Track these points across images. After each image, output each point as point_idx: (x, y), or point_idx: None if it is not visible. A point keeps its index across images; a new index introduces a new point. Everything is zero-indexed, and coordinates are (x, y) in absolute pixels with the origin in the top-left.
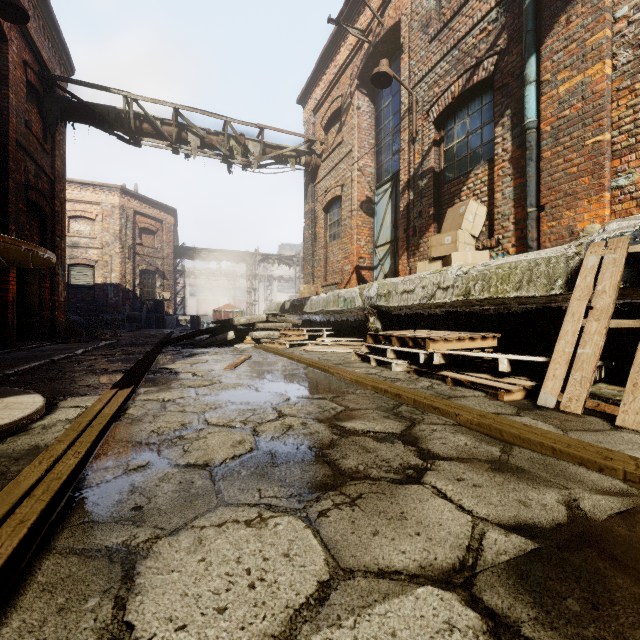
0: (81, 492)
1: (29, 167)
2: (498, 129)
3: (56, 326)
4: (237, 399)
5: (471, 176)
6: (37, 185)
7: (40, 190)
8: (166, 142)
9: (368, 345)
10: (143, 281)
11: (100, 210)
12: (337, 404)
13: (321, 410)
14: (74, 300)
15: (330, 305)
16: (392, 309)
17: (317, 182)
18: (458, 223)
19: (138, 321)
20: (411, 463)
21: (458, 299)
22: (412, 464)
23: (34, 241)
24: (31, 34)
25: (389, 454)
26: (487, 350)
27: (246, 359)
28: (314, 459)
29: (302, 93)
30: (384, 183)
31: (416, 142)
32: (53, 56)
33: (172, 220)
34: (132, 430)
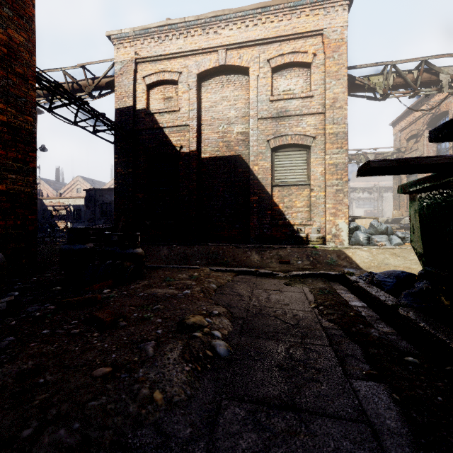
0: None
1: None
2: None
3: None
4: None
5: None
6: None
7: None
8: None
9: None
10: None
11: None
12: None
13: None
14: None
15: None
16: None
17: None
18: None
19: None
20: None
21: None
22: None
23: None
24: None
25: None
26: None
27: None
28: None
29: (392, 123)
30: None
31: None
32: None
33: None
34: None
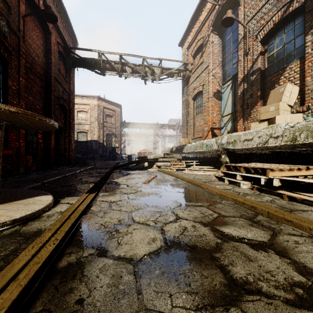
0: (50, 274)
1: (59, 89)
2: (308, 37)
3: (70, 159)
4: (150, 203)
5: (287, 69)
6: (63, 97)
7: (64, 99)
8: (116, 72)
9: (223, 171)
10: (107, 139)
11: (89, 107)
12: (212, 211)
13: (203, 215)
14: (79, 148)
15: (198, 148)
16: (236, 150)
17: (189, 85)
18: (279, 98)
19: (105, 157)
20: (295, 279)
21: (286, 143)
22: (296, 280)
23: (62, 122)
24: (60, 30)
25: (270, 265)
26: (308, 177)
27: (154, 177)
28: (207, 262)
29: (181, 40)
30: (227, 81)
31: (248, 55)
32: (69, 39)
33: (119, 110)
34: (91, 222)
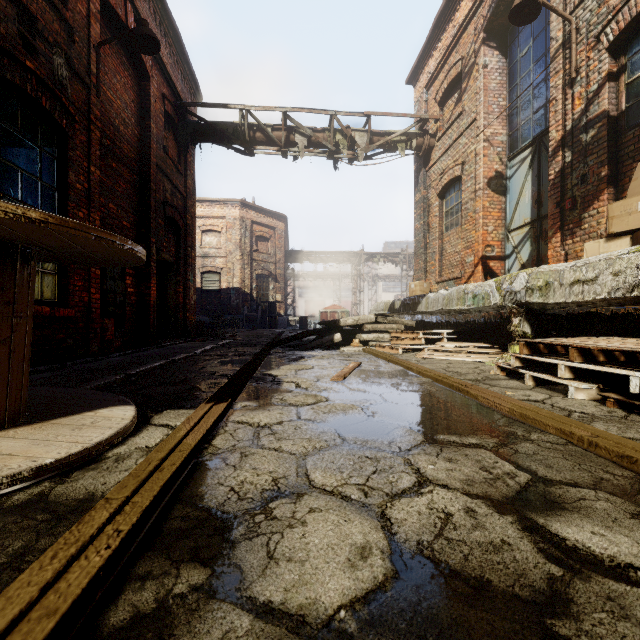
0: None
1: (166, 187)
2: None
3: (188, 326)
4: (349, 432)
5: None
6: (173, 202)
7: (175, 206)
8: (276, 147)
9: (521, 357)
10: (259, 285)
11: (225, 223)
12: (509, 462)
13: (488, 476)
14: (205, 303)
15: (453, 303)
16: (549, 307)
17: (430, 166)
18: None
19: (254, 321)
20: None
21: None
22: None
23: (171, 252)
24: (168, 70)
25: None
26: None
27: (355, 367)
28: None
29: (412, 70)
30: (520, 151)
31: (576, 84)
32: (185, 87)
33: (283, 226)
34: (209, 480)
